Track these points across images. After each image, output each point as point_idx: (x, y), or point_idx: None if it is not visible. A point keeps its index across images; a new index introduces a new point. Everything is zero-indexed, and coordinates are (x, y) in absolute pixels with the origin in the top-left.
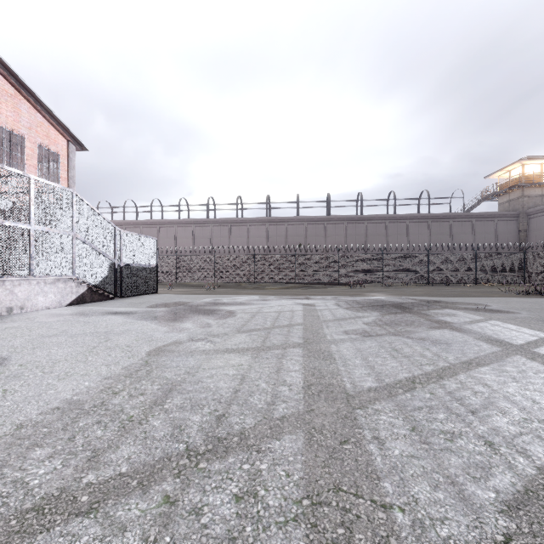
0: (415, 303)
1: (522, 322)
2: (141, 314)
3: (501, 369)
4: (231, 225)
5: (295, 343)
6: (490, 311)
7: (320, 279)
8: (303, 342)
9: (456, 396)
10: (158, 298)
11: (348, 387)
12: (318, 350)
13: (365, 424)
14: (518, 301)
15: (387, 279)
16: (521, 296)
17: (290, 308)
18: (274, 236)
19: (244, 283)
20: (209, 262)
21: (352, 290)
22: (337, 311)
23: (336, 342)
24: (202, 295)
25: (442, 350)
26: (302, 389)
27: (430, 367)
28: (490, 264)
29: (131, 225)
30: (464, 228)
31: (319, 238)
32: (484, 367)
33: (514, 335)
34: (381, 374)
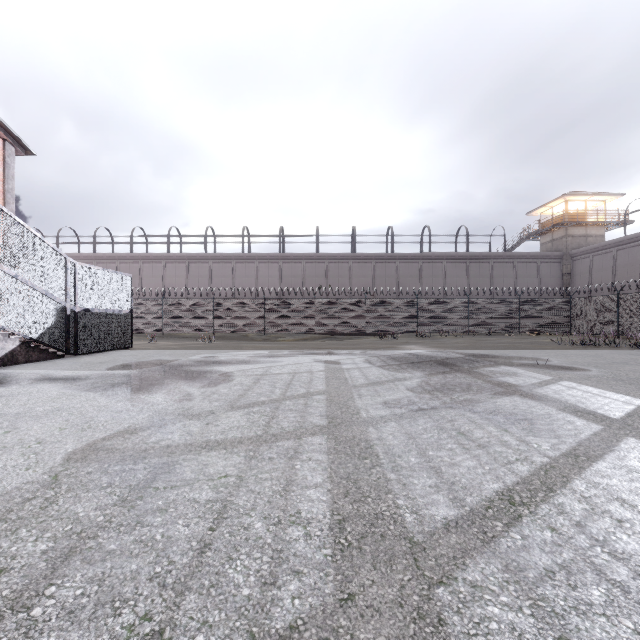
0: (462, 359)
1: (600, 383)
2: (93, 380)
3: (624, 465)
4: (236, 262)
5: (315, 427)
6: (553, 368)
7: (344, 328)
8: (326, 423)
9: (593, 533)
10: (130, 355)
11: (410, 521)
12: (350, 439)
13: (463, 638)
14: (576, 354)
15: (422, 328)
16: (575, 347)
17: (308, 367)
18: (288, 277)
19: (251, 334)
20: (206, 307)
21: (383, 341)
22: (370, 371)
23: (375, 423)
24: (193, 350)
25: (526, 432)
26: (328, 533)
27: (524, 467)
28: (534, 311)
29: (104, 260)
30: (505, 270)
31: (342, 279)
32: (599, 463)
33: (603, 403)
34: (455, 486)
